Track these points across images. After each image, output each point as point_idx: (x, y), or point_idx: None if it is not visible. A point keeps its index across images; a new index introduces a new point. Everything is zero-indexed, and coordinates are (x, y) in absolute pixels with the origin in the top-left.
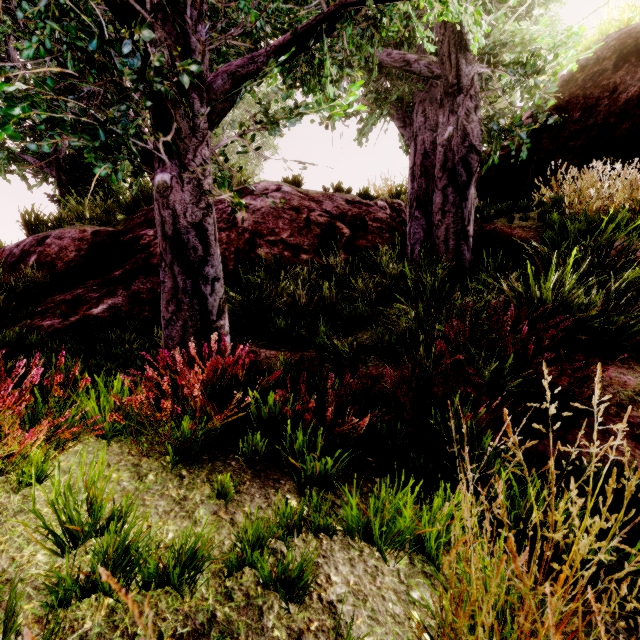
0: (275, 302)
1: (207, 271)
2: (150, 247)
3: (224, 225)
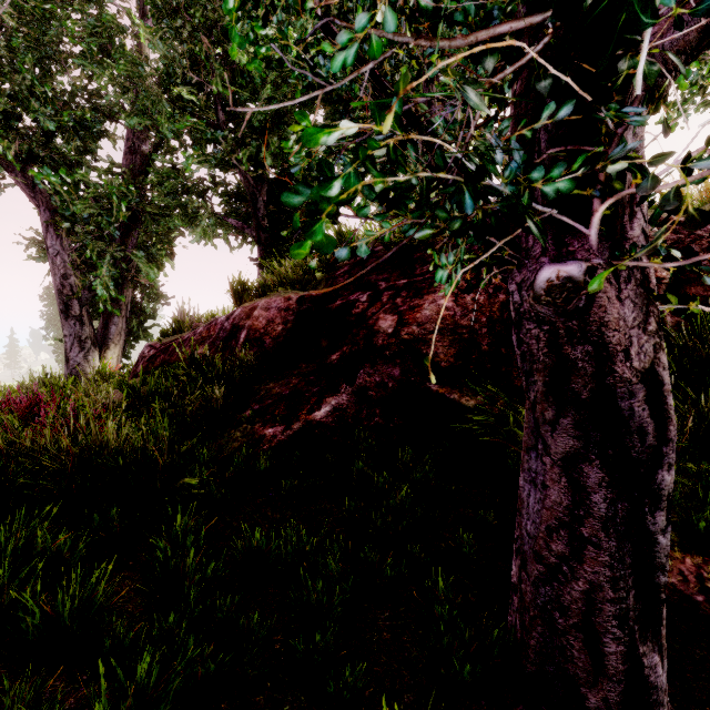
0: None
1: (657, 477)
2: (367, 319)
3: (465, 283)
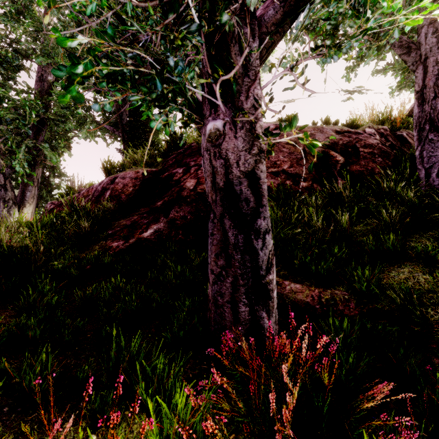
0: (291, 232)
1: (259, 224)
2: (180, 182)
3: None
